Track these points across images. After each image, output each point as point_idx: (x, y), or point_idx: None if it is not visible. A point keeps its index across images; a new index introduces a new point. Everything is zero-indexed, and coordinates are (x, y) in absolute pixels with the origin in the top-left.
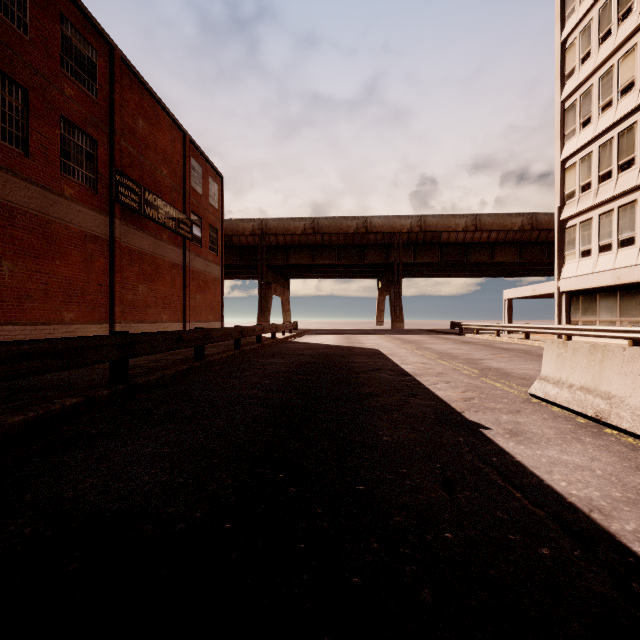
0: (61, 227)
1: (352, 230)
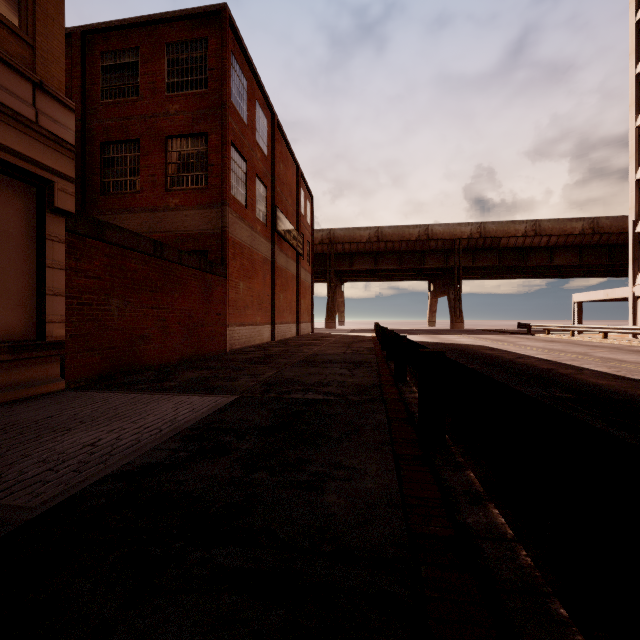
0: (256, 255)
1: (414, 237)
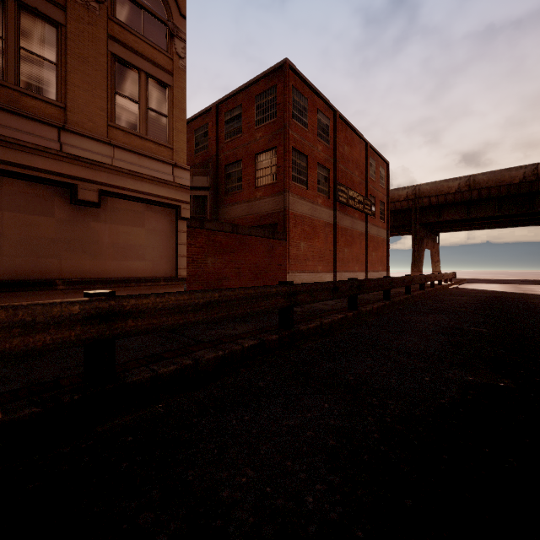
0: (317, 221)
1: (517, 180)
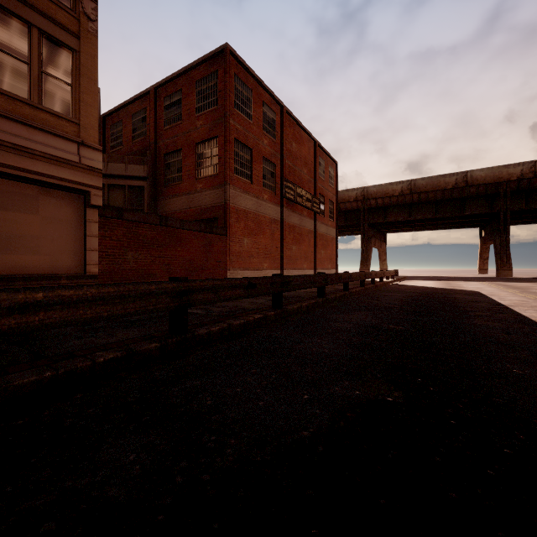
0: (262, 217)
1: (450, 186)
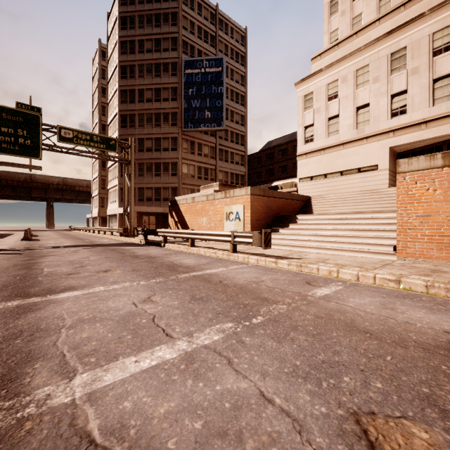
0: None
1: (22, 179)
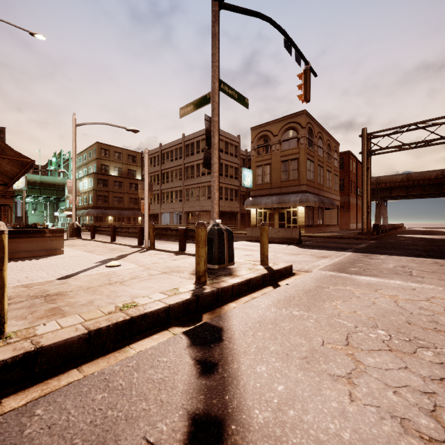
0: (353, 204)
1: (433, 177)
